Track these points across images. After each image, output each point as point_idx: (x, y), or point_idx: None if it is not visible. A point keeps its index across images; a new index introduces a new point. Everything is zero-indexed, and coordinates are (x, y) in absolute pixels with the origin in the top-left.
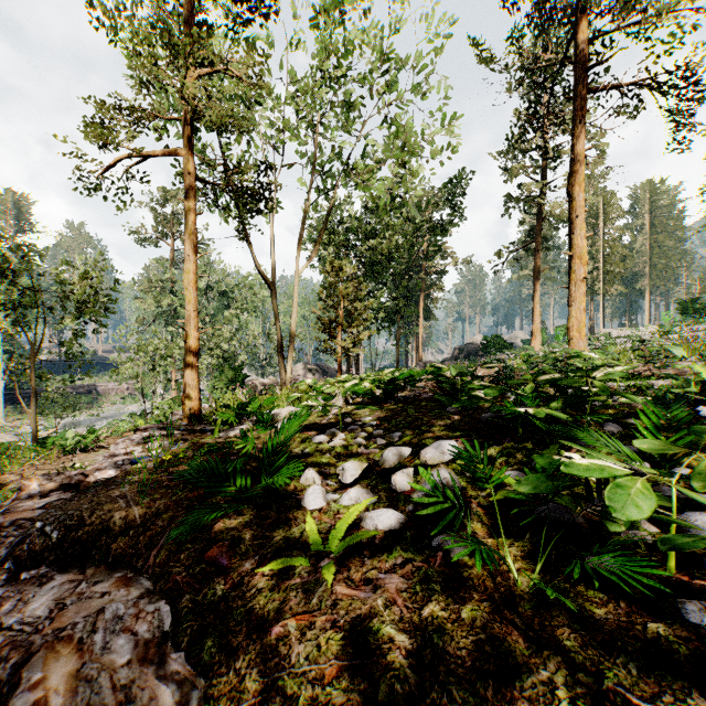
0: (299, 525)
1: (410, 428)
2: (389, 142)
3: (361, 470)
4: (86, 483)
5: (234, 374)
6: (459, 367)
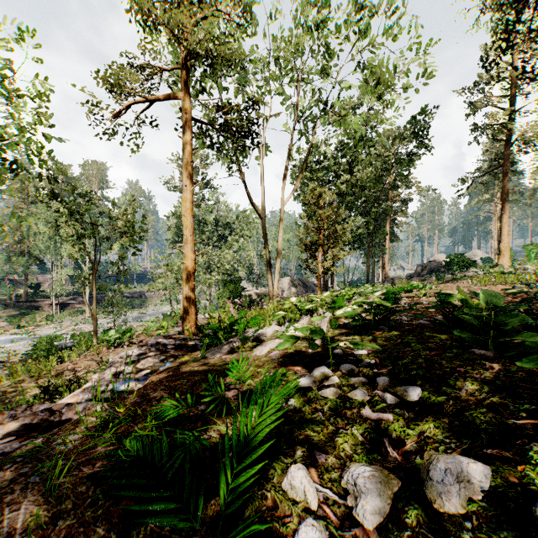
0: None
1: (429, 379)
2: (365, 80)
3: (390, 498)
4: (48, 424)
5: (234, 286)
6: (486, 296)
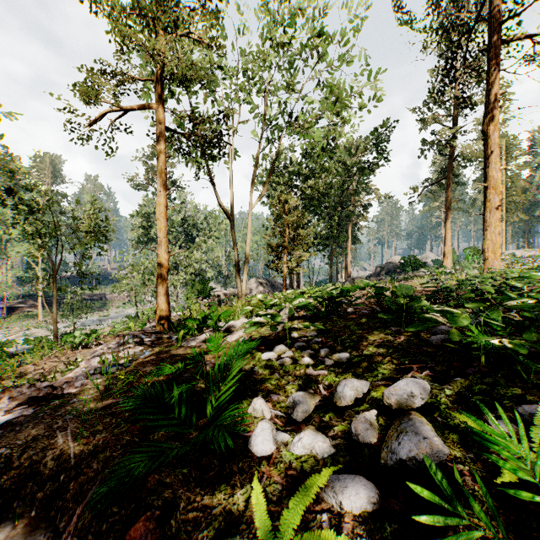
0: (244, 487)
1: (357, 348)
2: (326, 97)
3: (313, 405)
4: (53, 396)
5: (202, 287)
6: (401, 288)
